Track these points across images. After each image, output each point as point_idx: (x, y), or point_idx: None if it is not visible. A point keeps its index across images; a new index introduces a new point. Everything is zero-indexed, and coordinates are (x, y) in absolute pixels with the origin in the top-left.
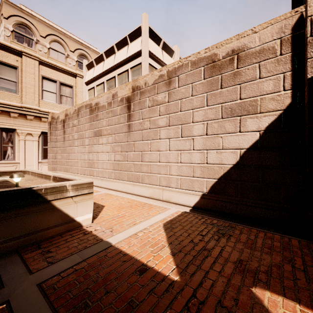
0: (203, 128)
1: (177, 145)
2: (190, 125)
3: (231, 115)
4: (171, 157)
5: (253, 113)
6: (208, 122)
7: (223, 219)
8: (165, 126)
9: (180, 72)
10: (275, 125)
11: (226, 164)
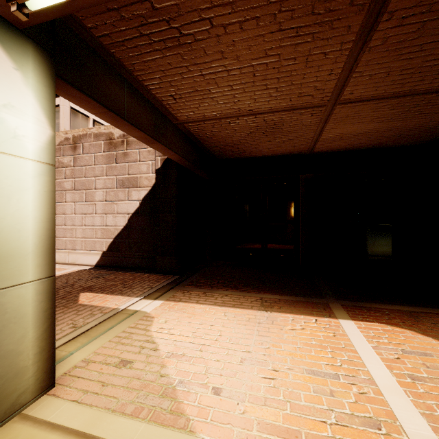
0: (103, 195)
1: (82, 209)
2: (93, 191)
3: (122, 186)
4: (77, 221)
5: (136, 187)
6: (107, 190)
7: (113, 270)
8: (70, 190)
9: (84, 140)
10: (147, 197)
11: (119, 226)
